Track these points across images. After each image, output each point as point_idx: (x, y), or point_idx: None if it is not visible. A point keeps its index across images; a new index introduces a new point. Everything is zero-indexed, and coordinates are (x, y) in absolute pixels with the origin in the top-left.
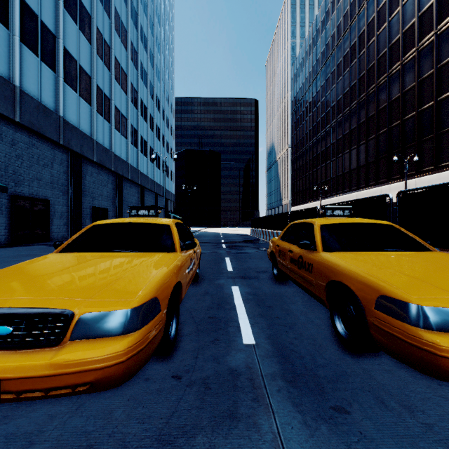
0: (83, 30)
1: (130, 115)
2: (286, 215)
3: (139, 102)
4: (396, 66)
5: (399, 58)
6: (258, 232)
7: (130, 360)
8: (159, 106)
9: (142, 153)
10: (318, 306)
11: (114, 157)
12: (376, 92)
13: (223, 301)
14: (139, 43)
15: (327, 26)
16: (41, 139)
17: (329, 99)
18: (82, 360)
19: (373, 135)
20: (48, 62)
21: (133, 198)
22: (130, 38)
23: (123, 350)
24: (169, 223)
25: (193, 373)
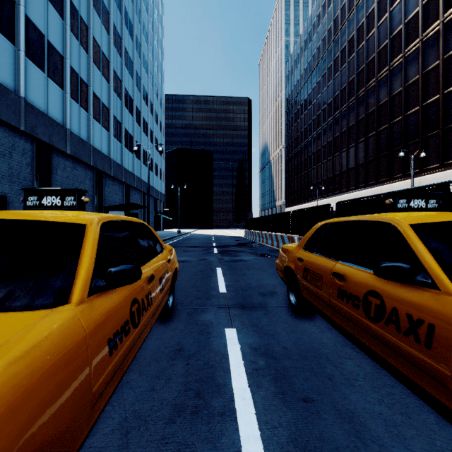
0: (52, 1)
1: (113, 105)
2: (287, 214)
3: (124, 93)
4: (398, 59)
5: (401, 50)
6: (253, 234)
7: None
8: (147, 99)
9: (127, 149)
10: (405, 394)
11: (92, 150)
12: (376, 87)
13: (208, 379)
14: (123, 28)
15: (324, 20)
16: None
17: (325, 96)
18: None
19: (373, 132)
20: (4, 31)
21: (117, 197)
22: (112, 21)
23: None
24: (85, 221)
25: None
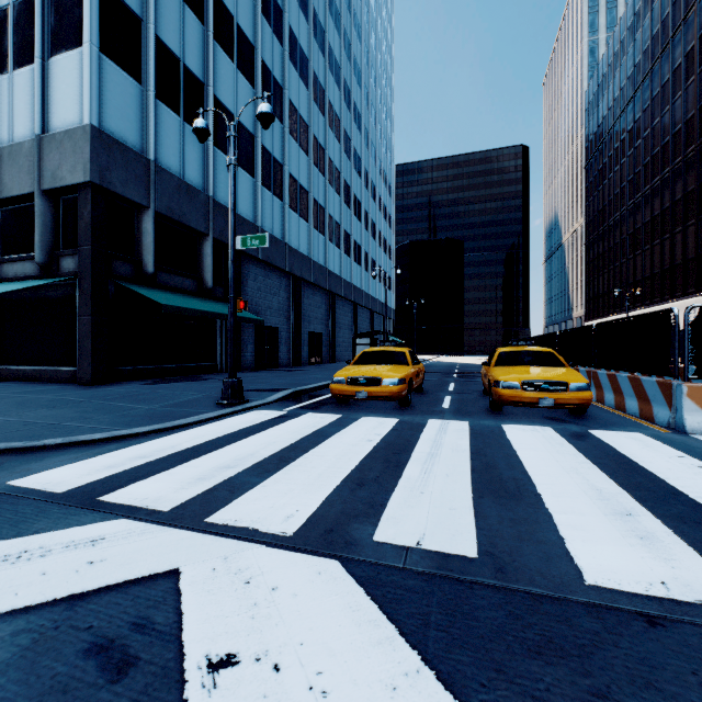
0: (302, 145)
1: (343, 219)
2: (534, 339)
3: (353, 200)
4: None
5: None
6: None
7: (399, 393)
8: (375, 194)
9: (355, 262)
10: None
11: (328, 274)
12: None
13: (437, 399)
14: (352, 127)
15: (646, 21)
16: (272, 269)
17: (648, 143)
18: (387, 389)
19: None
20: (277, 194)
21: (346, 318)
22: (343, 127)
23: (397, 389)
24: (404, 351)
25: (418, 410)
